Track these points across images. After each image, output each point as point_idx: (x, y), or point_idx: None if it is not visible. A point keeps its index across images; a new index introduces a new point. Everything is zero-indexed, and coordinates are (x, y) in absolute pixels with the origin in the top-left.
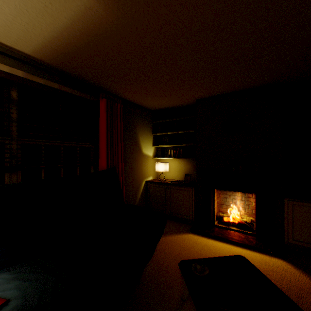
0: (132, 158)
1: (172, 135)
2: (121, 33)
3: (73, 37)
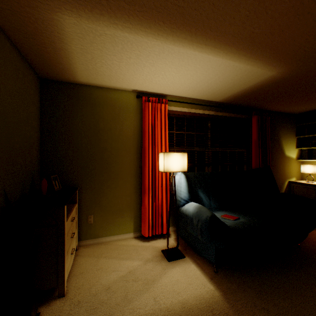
0: (275, 159)
1: None
2: (287, 79)
3: (250, 89)
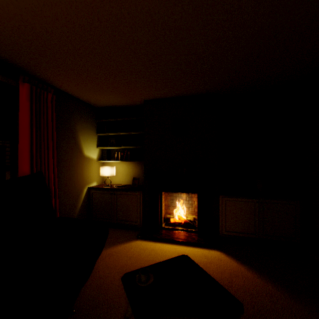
0: (70, 161)
1: (120, 136)
2: None
3: None
